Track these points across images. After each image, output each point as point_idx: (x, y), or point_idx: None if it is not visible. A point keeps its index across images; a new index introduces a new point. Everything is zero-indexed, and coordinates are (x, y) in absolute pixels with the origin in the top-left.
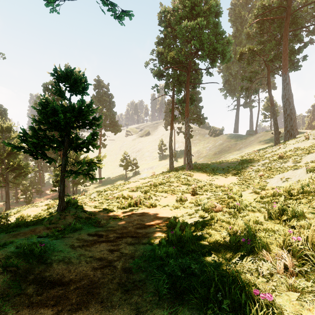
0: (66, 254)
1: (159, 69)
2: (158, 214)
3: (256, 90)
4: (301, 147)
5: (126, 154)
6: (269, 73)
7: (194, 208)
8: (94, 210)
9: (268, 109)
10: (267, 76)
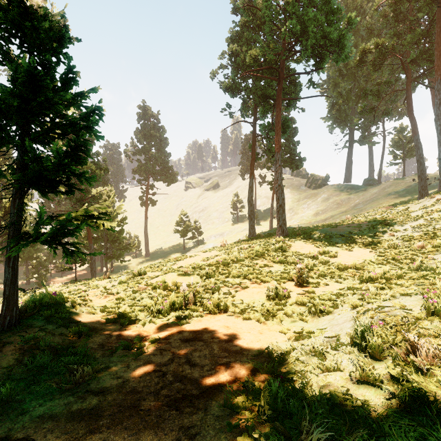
0: None
1: (233, 78)
2: (230, 335)
3: (387, 111)
4: None
5: (184, 214)
6: (410, 83)
7: (310, 319)
8: (98, 318)
9: (400, 145)
10: (407, 87)
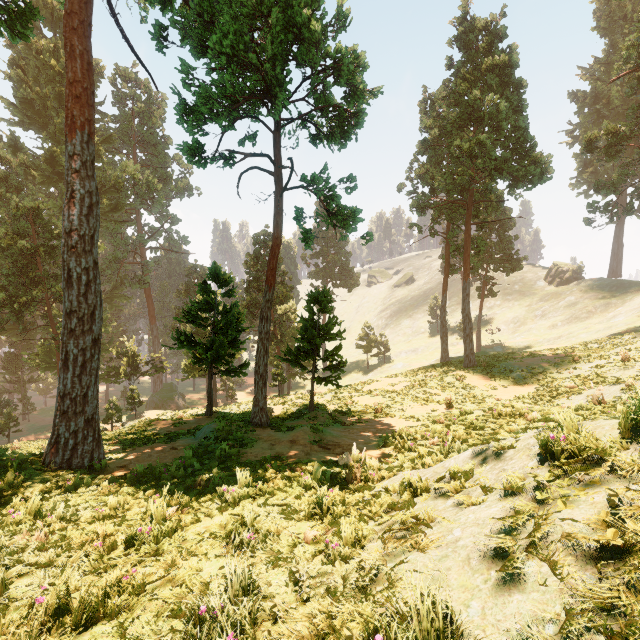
0: (332, 434)
1: (421, 199)
2: (397, 423)
3: (626, 210)
4: None
5: (367, 326)
6: None
7: None
8: (335, 414)
9: None
10: None
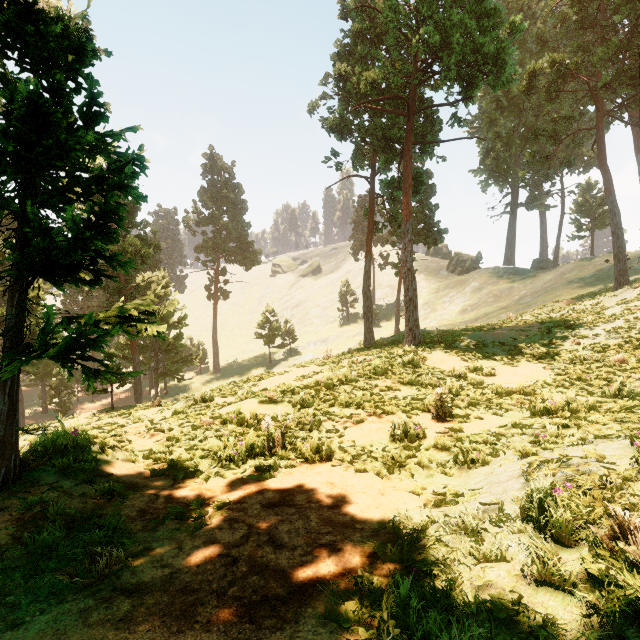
0: None
1: (341, 113)
2: (336, 498)
3: (568, 160)
4: None
5: (269, 311)
6: (602, 118)
7: (456, 472)
8: (140, 468)
9: (587, 209)
10: (597, 124)
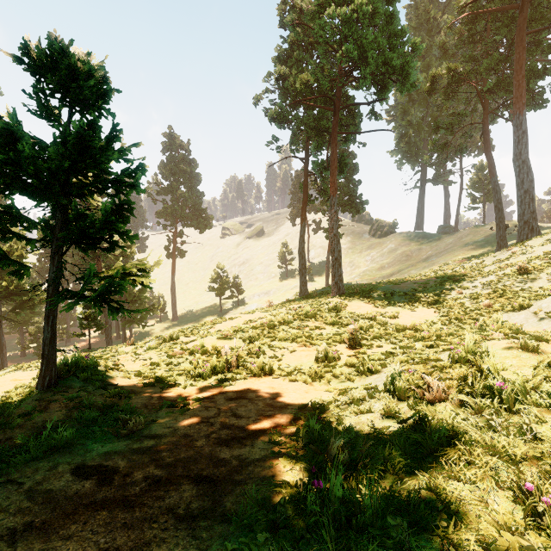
0: None
1: (281, 106)
2: (276, 394)
3: (461, 148)
4: None
5: (220, 268)
6: (487, 115)
7: (357, 379)
8: (134, 382)
9: (480, 185)
10: (484, 120)
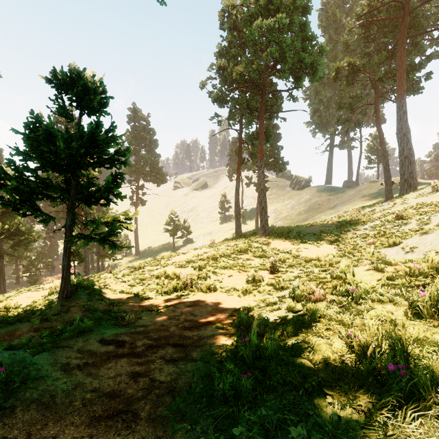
0: (49, 384)
1: (221, 91)
2: (219, 303)
3: (358, 123)
4: (428, 202)
5: (173, 214)
6: (378, 98)
7: (274, 293)
8: (120, 296)
9: (375, 150)
10: (375, 102)
